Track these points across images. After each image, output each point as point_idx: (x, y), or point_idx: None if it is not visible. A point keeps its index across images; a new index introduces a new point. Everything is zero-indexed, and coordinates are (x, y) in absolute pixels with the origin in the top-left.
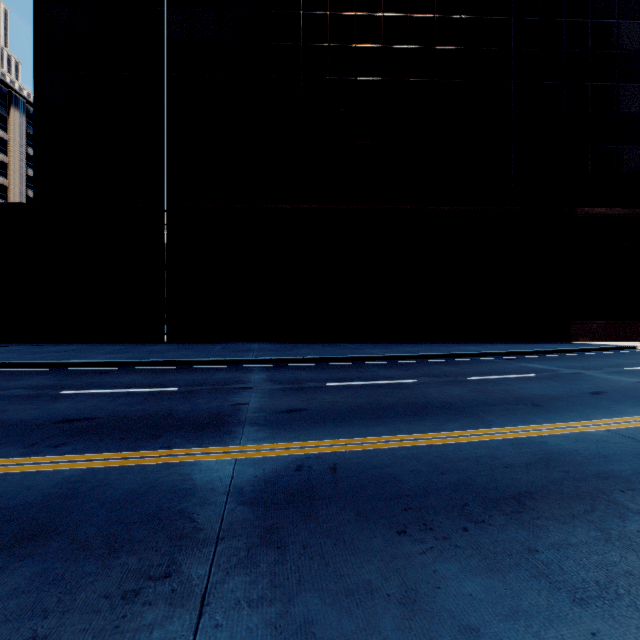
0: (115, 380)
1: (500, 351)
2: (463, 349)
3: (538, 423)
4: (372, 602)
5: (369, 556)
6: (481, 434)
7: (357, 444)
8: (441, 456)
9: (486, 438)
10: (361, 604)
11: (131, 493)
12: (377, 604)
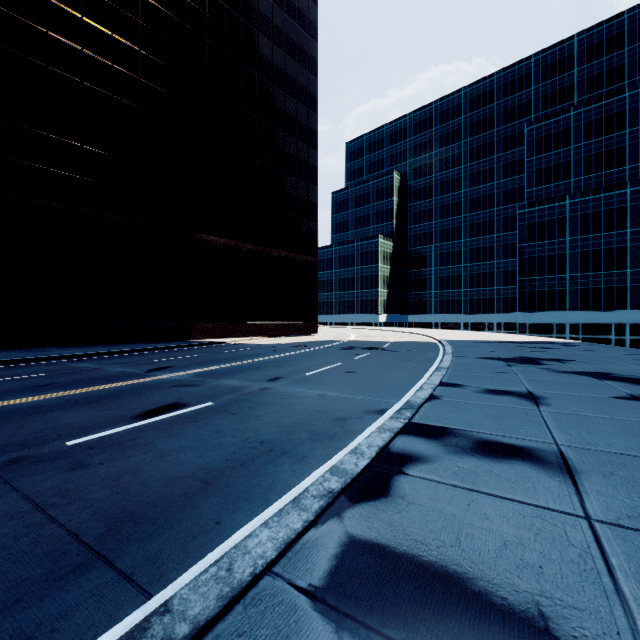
0: None
1: (83, 353)
2: (50, 353)
3: None
4: None
5: None
6: None
7: None
8: None
9: None
10: None
11: None
12: None
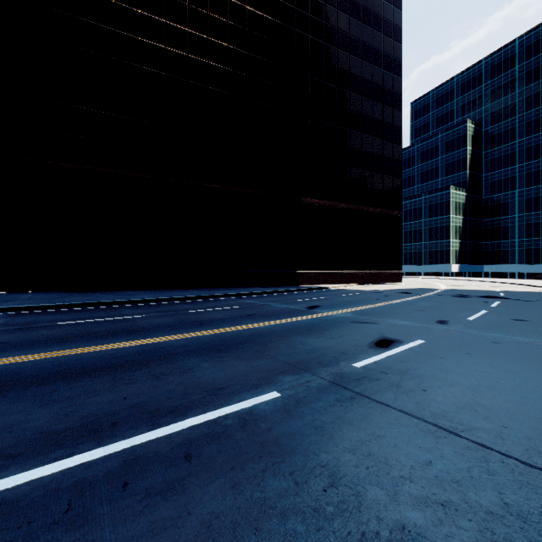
0: None
1: (240, 293)
2: (218, 292)
3: (180, 334)
4: None
5: None
6: (130, 343)
7: (18, 359)
8: (76, 358)
9: (129, 345)
10: None
11: None
12: None
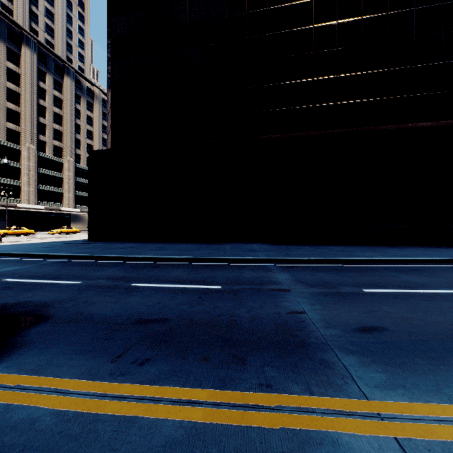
0: (166, 274)
1: None
2: None
3: None
4: None
5: None
6: None
7: None
8: None
9: None
10: None
11: None
12: None
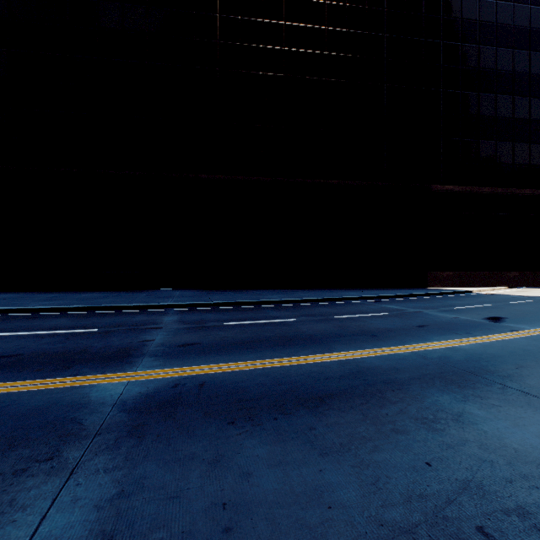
0: (44, 324)
1: (371, 295)
2: (344, 294)
3: (367, 348)
4: (191, 464)
5: (201, 438)
6: (322, 357)
7: (227, 367)
8: (285, 373)
9: (324, 360)
10: (183, 465)
11: (36, 408)
12: (193, 465)
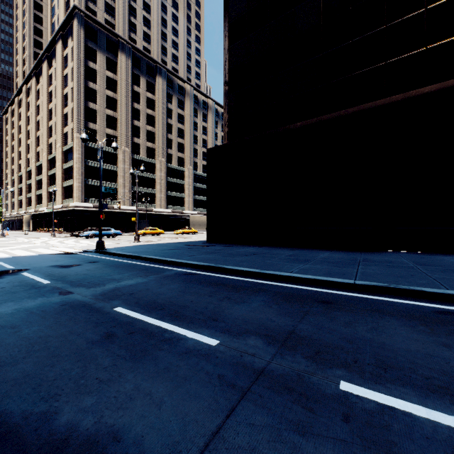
0: (386, 340)
1: None
2: None
3: None
4: None
5: None
6: None
7: None
8: None
9: None
10: None
11: None
12: None
